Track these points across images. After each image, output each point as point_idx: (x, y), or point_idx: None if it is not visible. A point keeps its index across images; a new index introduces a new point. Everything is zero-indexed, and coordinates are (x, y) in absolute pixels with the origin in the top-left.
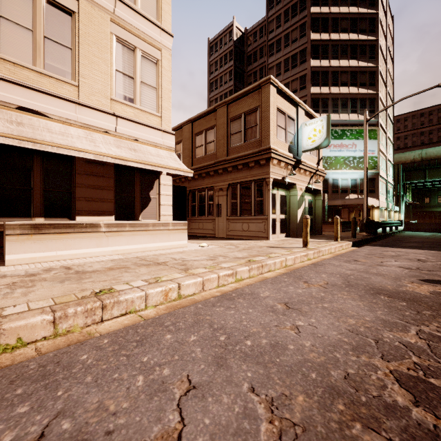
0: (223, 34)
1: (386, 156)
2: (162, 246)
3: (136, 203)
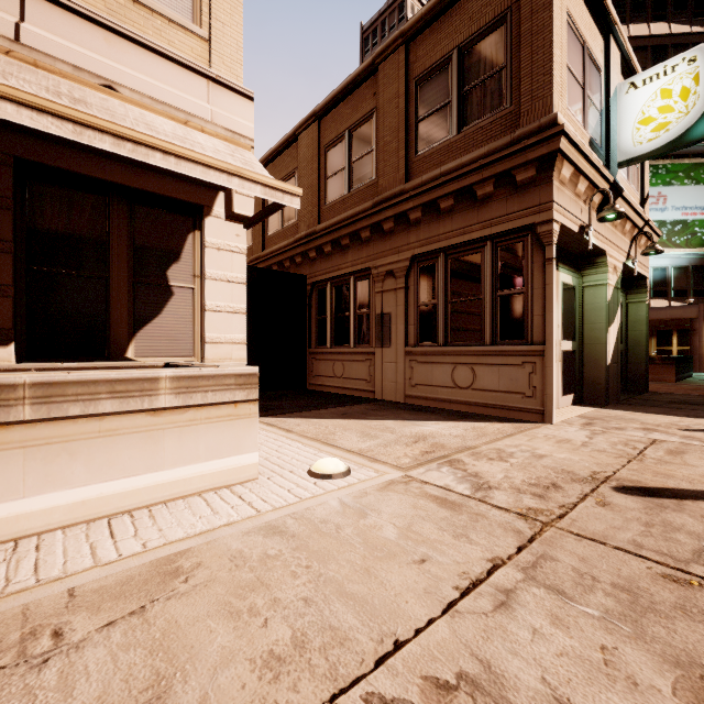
0: (388, 10)
1: None
2: (113, 496)
3: (113, 303)
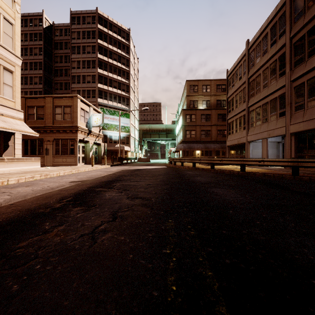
0: (33, 16)
1: (134, 126)
2: (30, 168)
3: (1, 148)
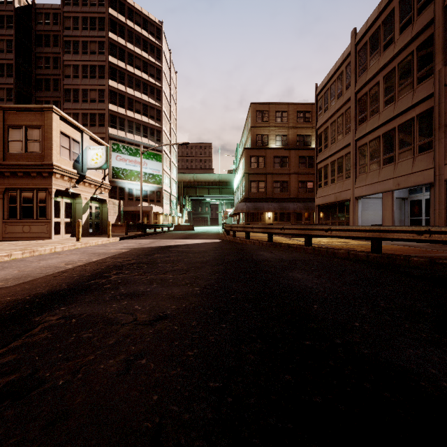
0: None
1: (170, 175)
2: None
3: None
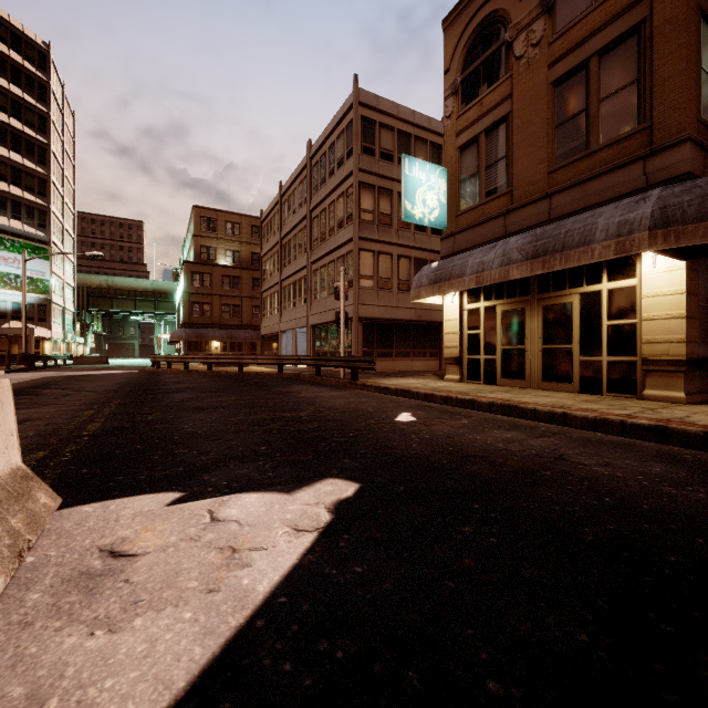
0: None
1: (63, 279)
2: None
3: None
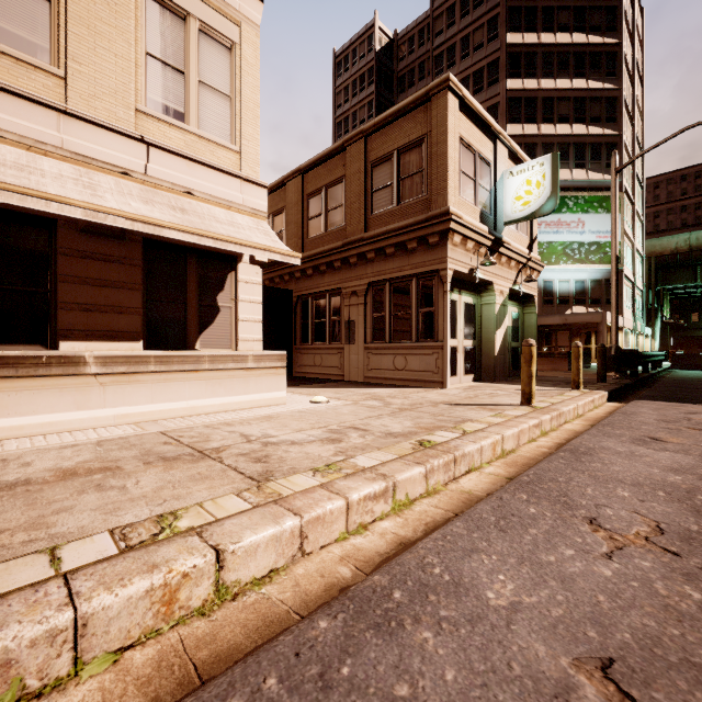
0: (358, 40)
1: (632, 243)
2: (233, 403)
3: (189, 317)
